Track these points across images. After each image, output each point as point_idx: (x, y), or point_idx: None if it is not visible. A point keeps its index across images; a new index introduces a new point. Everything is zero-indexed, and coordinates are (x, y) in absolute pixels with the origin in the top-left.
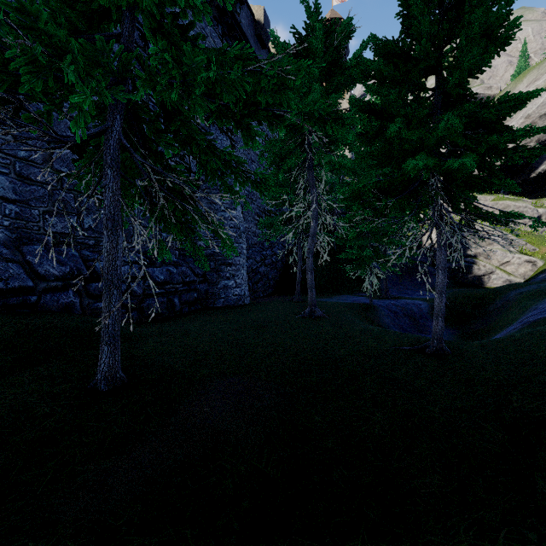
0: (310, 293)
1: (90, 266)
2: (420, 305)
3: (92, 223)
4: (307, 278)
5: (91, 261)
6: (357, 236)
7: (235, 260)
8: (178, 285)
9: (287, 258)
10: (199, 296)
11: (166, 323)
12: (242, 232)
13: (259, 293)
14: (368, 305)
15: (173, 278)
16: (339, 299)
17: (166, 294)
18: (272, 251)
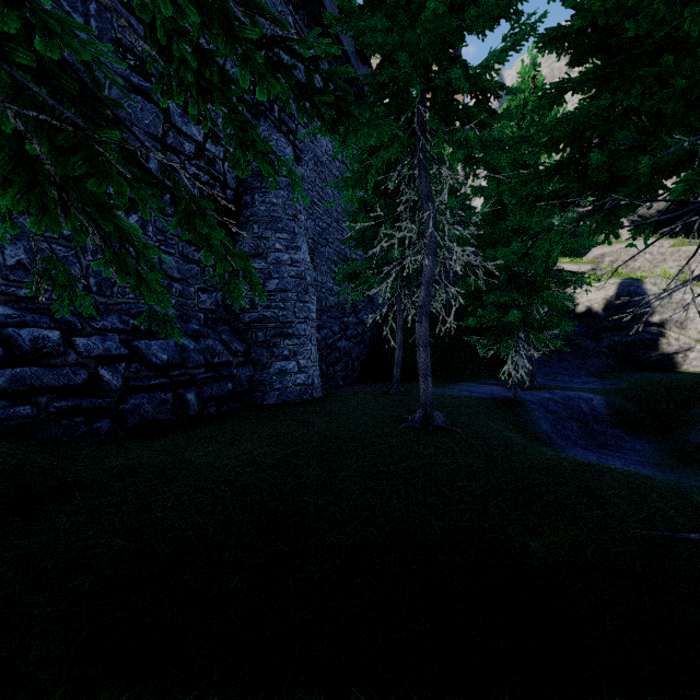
0: (424, 384)
1: (7, 336)
2: (591, 401)
3: (25, 256)
4: (418, 358)
5: (16, 326)
6: (493, 290)
7: (297, 329)
8: (197, 369)
9: (378, 329)
10: (236, 387)
11: (158, 443)
12: (310, 285)
13: (338, 379)
14: (511, 402)
15: (188, 358)
16: (460, 389)
17: (173, 386)
18: (357, 317)
